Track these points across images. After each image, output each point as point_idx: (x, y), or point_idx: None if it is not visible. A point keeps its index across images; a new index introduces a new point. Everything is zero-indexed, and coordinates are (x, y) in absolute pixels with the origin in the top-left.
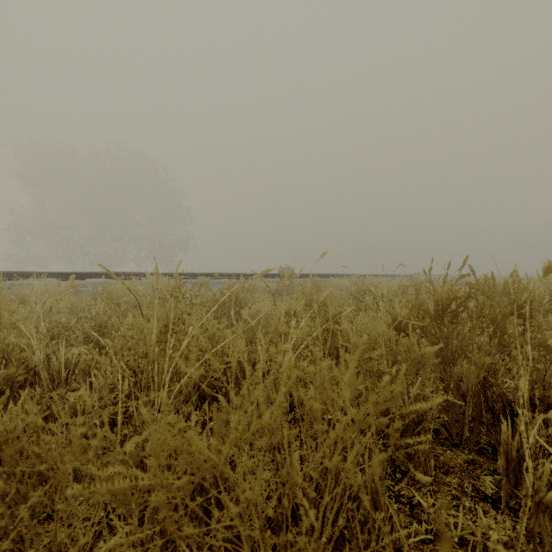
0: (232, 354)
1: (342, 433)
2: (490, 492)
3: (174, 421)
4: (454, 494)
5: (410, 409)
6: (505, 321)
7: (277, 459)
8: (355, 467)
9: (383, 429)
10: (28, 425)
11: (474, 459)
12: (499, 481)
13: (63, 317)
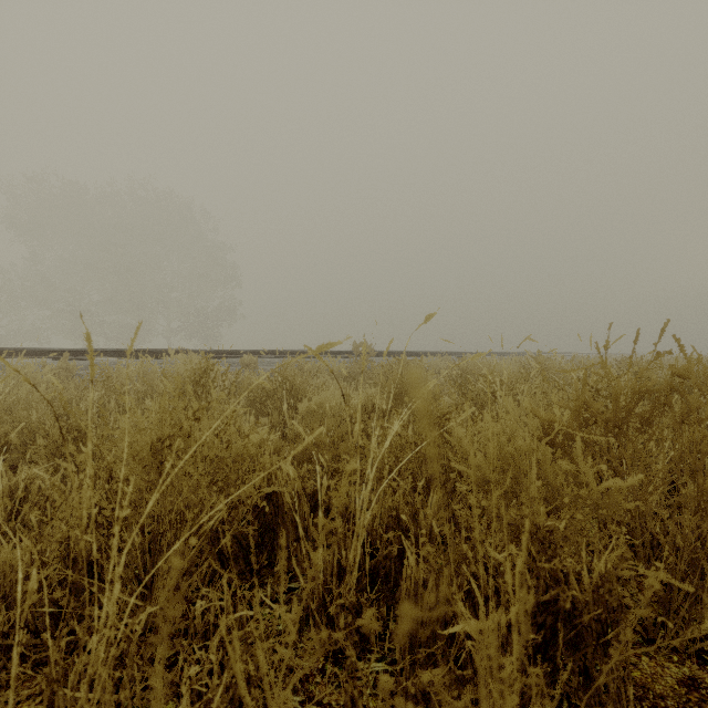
0: (276, 479)
1: None
2: None
3: None
4: None
5: None
6: None
7: None
8: None
9: None
10: None
11: (694, 676)
12: None
13: (33, 415)
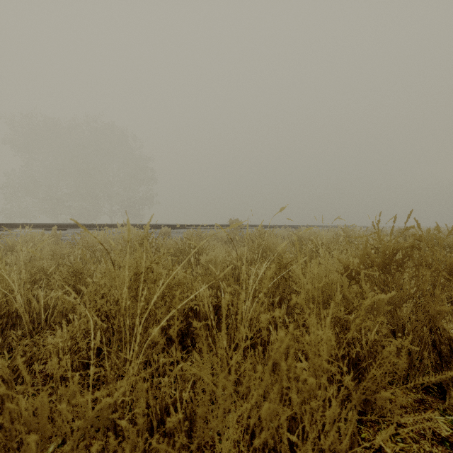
0: (195, 298)
1: (339, 409)
2: (445, 434)
3: (158, 447)
4: (412, 437)
5: (416, 382)
6: (451, 270)
7: (268, 442)
8: (332, 426)
9: (384, 404)
10: (3, 372)
11: (423, 398)
12: (452, 422)
13: (45, 263)
